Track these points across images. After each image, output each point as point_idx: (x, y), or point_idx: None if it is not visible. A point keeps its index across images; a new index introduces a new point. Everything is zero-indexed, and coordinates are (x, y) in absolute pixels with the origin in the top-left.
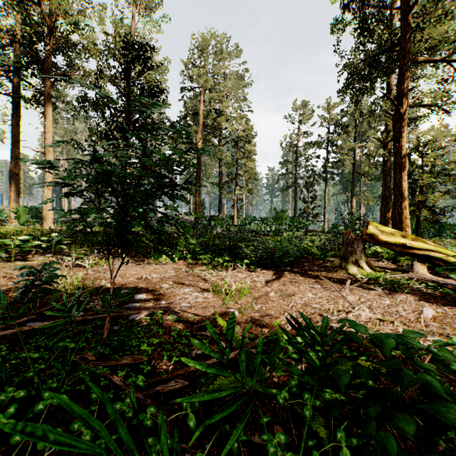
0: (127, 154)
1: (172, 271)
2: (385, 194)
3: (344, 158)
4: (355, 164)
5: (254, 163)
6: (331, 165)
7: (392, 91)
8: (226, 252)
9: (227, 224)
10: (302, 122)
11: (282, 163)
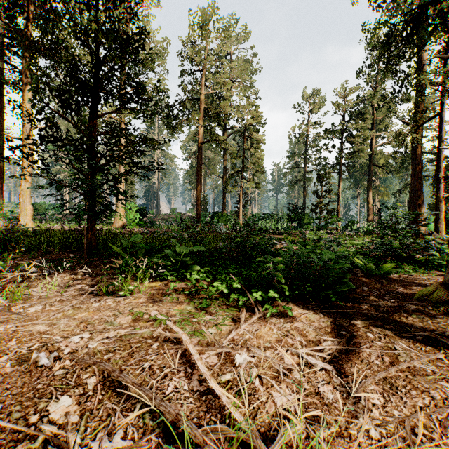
0: (94, 125)
1: (127, 318)
2: (415, 186)
3: (360, 149)
4: (371, 155)
5: (261, 154)
6: (346, 156)
7: (424, 67)
8: (233, 265)
9: (234, 223)
10: (312, 111)
11: (290, 156)
